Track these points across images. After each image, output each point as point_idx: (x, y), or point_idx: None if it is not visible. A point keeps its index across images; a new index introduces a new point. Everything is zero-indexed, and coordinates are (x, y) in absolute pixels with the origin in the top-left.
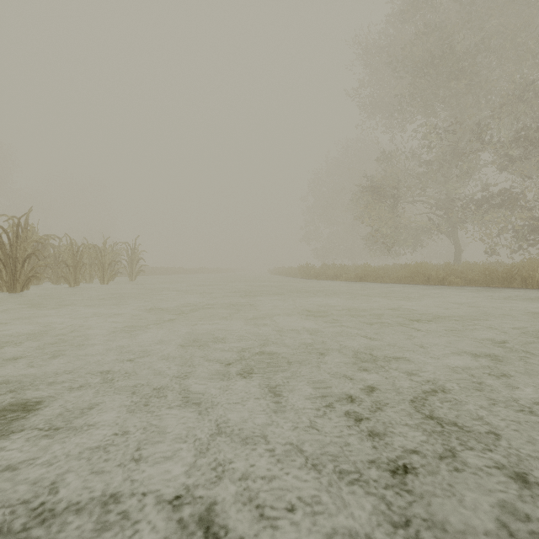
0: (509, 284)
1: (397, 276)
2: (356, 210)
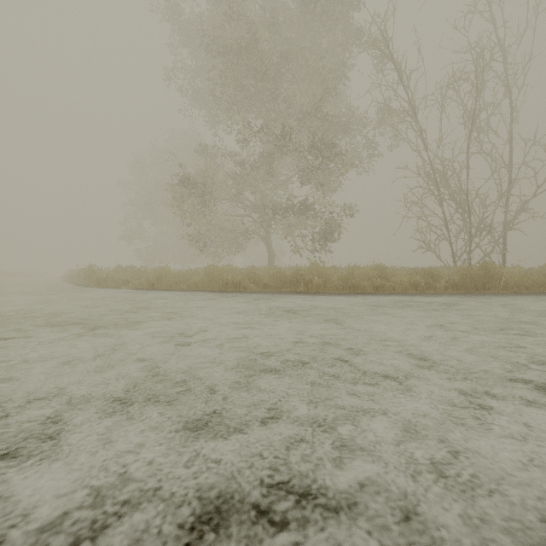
0: (296, 288)
1: (195, 281)
2: (176, 206)
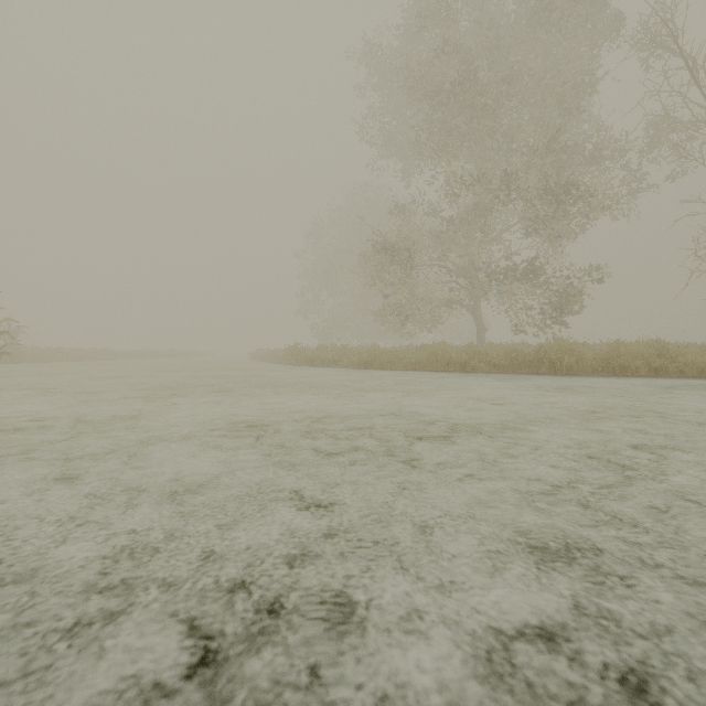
0: (537, 369)
1: (411, 361)
2: (365, 275)
